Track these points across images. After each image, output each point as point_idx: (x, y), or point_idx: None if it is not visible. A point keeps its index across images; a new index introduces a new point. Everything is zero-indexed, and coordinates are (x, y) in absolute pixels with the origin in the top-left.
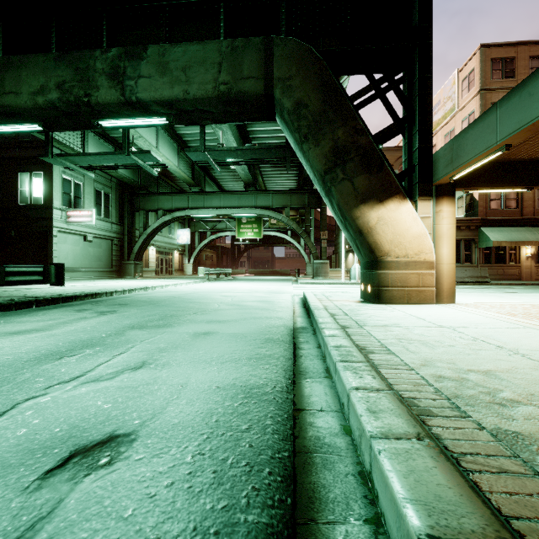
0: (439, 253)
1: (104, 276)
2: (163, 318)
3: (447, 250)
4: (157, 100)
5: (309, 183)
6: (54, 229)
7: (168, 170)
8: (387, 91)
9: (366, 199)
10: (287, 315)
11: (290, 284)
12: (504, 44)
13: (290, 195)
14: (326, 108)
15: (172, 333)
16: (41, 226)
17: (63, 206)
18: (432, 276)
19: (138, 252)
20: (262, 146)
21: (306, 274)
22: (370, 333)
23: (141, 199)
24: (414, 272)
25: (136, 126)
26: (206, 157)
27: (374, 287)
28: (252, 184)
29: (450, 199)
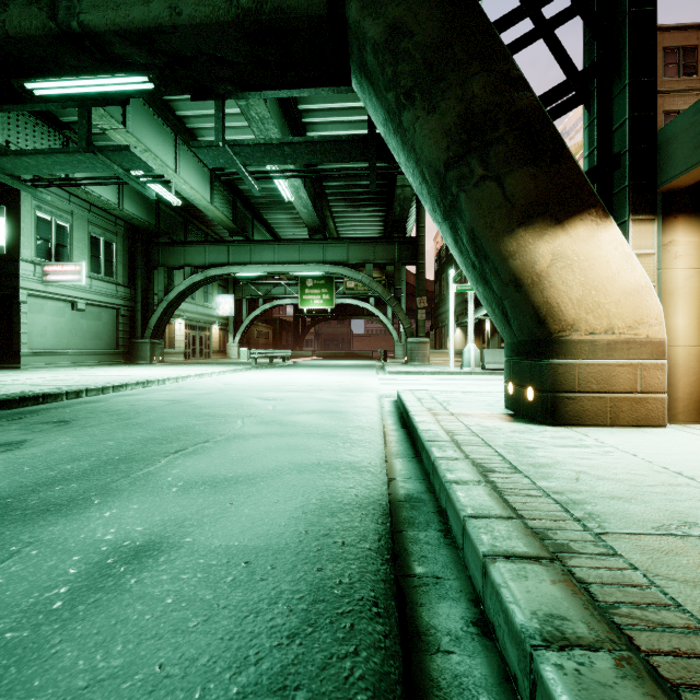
0: (668, 324)
1: (105, 361)
2: (94, 471)
3: (685, 319)
4: (120, 29)
5: (400, 228)
6: (22, 292)
7: (199, 210)
8: (558, 24)
9: (530, 217)
10: (373, 455)
11: (375, 373)
12: (683, 26)
13: (374, 246)
14: (449, 37)
15: (45, 548)
16: (3, 287)
17: (38, 258)
18: (662, 371)
19: (156, 326)
20: (326, 137)
21: (394, 357)
22: (673, 597)
23: (160, 250)
24: (626, 363)
25: (98, 97)
26: (230, 159)
27: (544, 392)
28: (319, 230)
29: (692, 219)
